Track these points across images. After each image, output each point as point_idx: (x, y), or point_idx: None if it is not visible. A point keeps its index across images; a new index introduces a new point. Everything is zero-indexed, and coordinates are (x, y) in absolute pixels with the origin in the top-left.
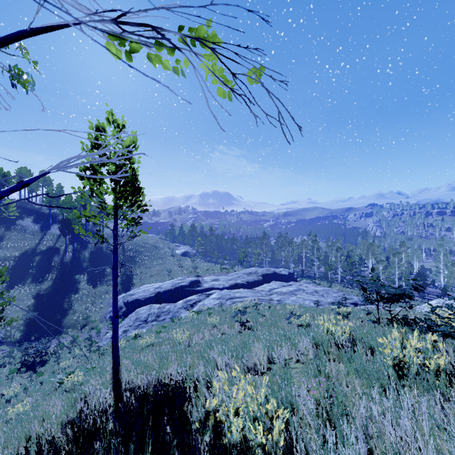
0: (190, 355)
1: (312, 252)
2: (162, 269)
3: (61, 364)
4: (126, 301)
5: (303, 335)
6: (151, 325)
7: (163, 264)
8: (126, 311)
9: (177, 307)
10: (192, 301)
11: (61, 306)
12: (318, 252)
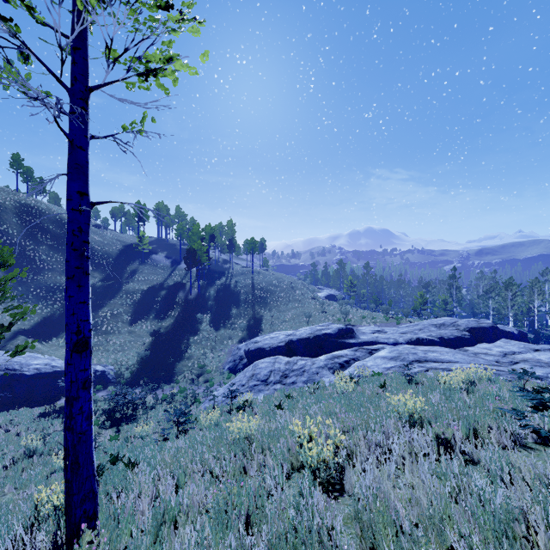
0: None
1: None
2: (299, 313)
3: (136, 429)
4: (247, 349)
5: None
6: (273, 389)
7: (300, 307)
8: (247, 364)
9: (316, 365)
10: (342, 357)
11: (178, 348)
12: None
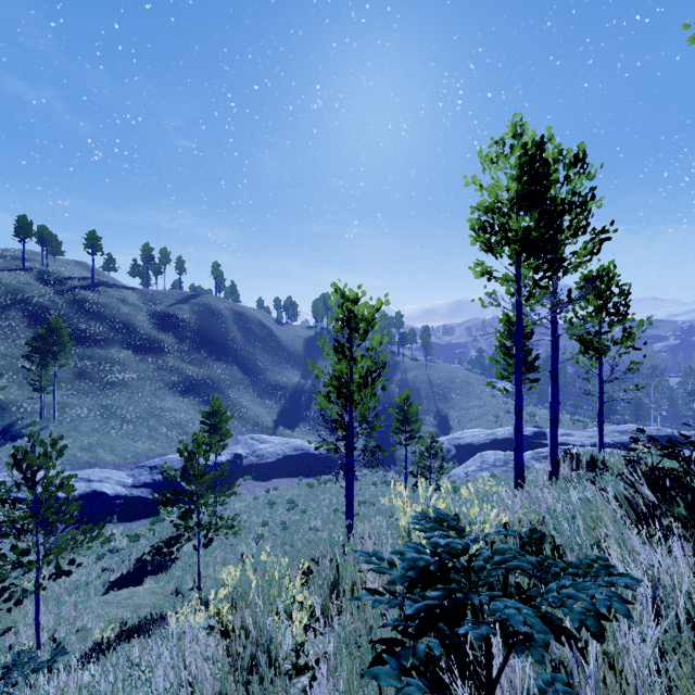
0: None
1: None
2: (483, 412)
3: None
4: (457, 443)
5: None
6: (501, 469)
7: (482, 406)
8: (457, 455)
9: (526, 457)
10: (544, 453)
11: (388, 440)
12: None
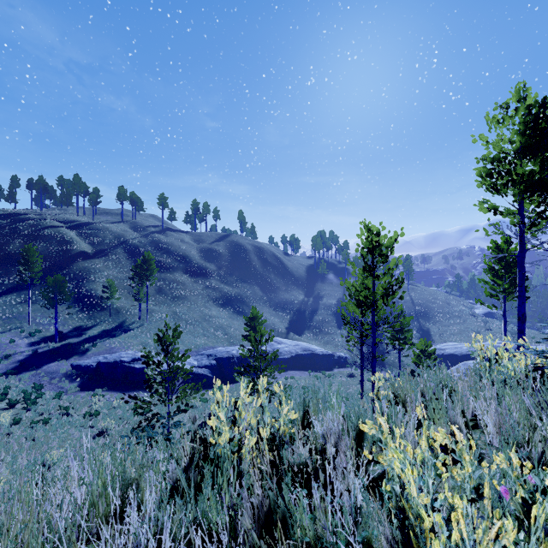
0: None
1: None
2: (463, 329)
3: None
4: (441, 353)
5: None
6: None
7: (462, 323)
8: (440, 363)
9: None
10: None
11: (377, 348)
12: None
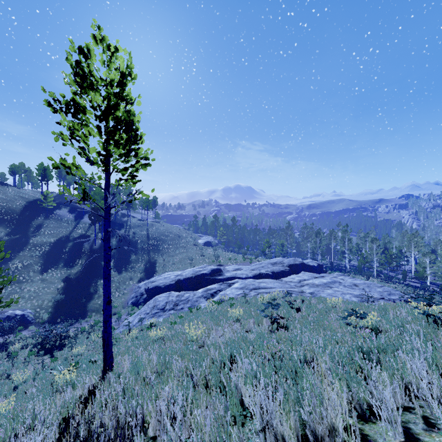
0: (199, 369)
1: (343, 243)
2: (184, 257)
3: (74, 350)
4: (147, 287)
5: (391, 349)
6: (169, 314)
7: (185, 252)
8: (147, 298)
9: (196, 296)
10: (212, 289)
11: (87, 290)
12: (350, 243)
